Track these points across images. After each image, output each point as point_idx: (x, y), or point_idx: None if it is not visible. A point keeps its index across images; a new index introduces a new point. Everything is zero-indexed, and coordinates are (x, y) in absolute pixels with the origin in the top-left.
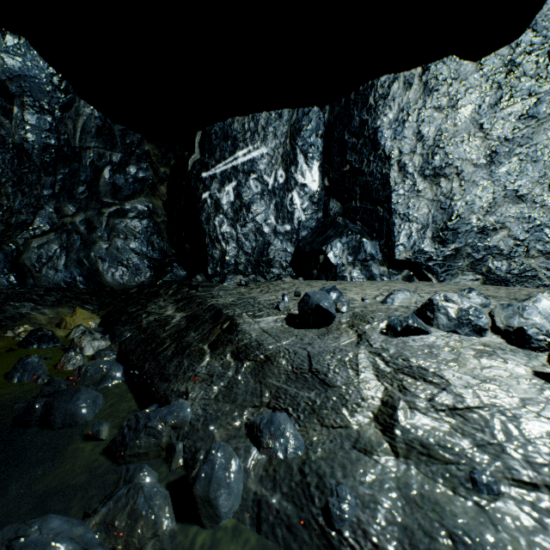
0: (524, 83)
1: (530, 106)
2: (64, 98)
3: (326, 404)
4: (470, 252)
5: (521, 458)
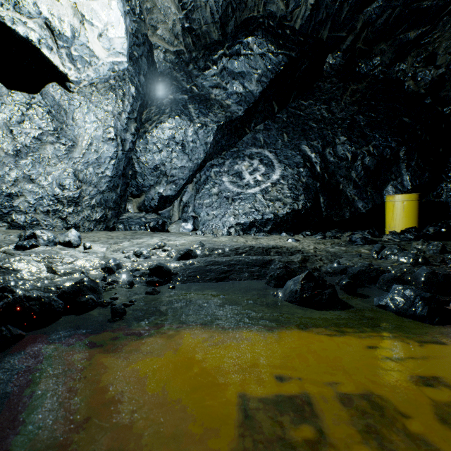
0: (37, 121)
1: (39, 134)
2: None
3: (24, 275)
4: (1, 208)
5: (89, 266)
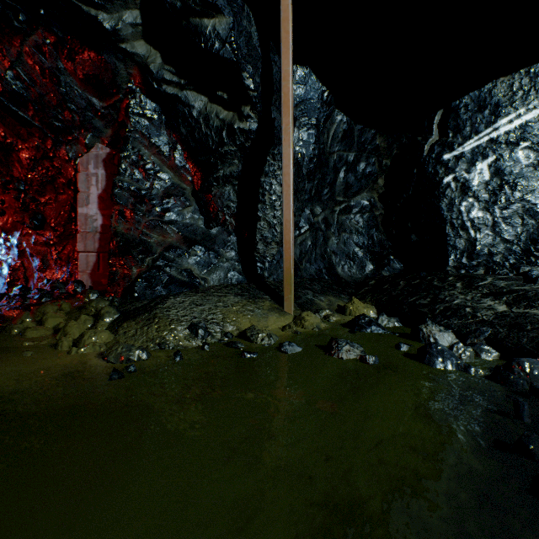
0: None
1: None
2: (327, 111)
3: None
4: None
5: None
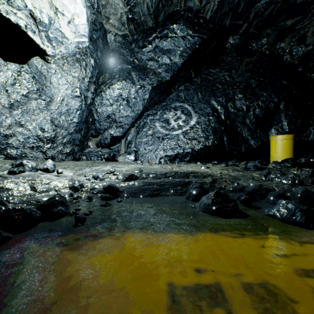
0: (25, 83)
1: (27, 93)
2: None
3: (14, 193)
4: None
5: (61, 186)
